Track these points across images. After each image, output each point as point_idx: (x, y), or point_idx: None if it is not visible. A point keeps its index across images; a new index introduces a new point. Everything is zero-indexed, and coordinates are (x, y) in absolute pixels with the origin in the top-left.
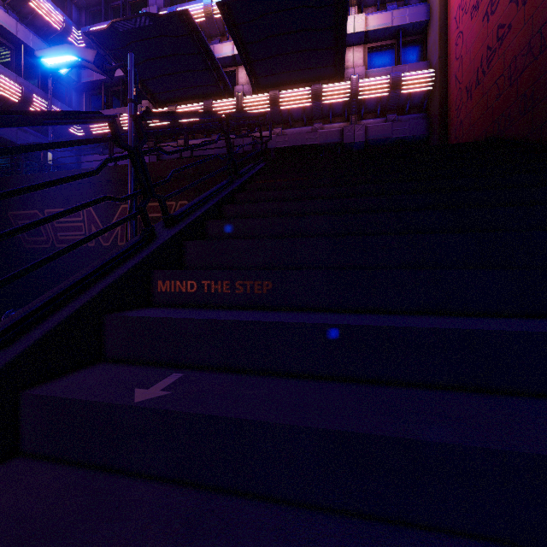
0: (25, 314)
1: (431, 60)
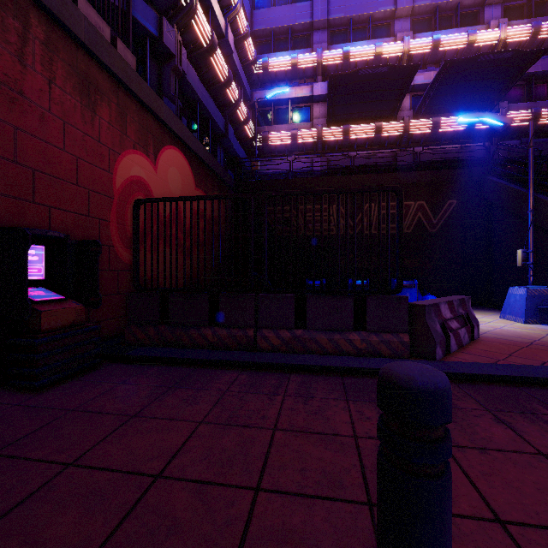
0: None
1: None
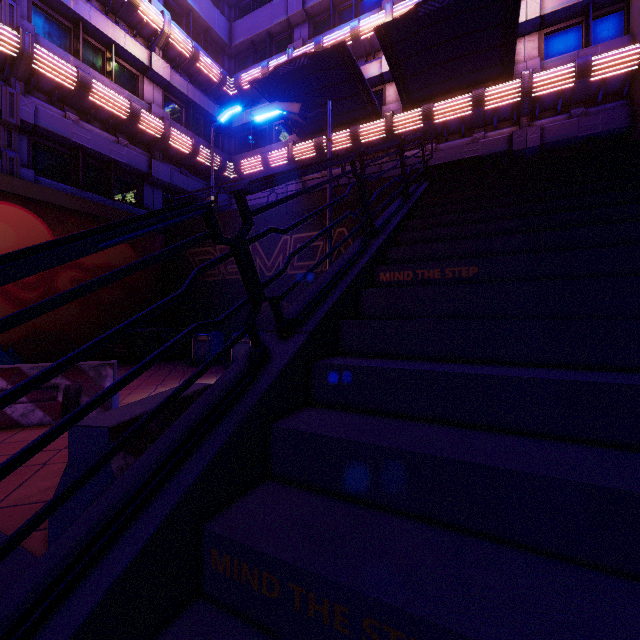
0: (328, 281)
1: (635, 32)
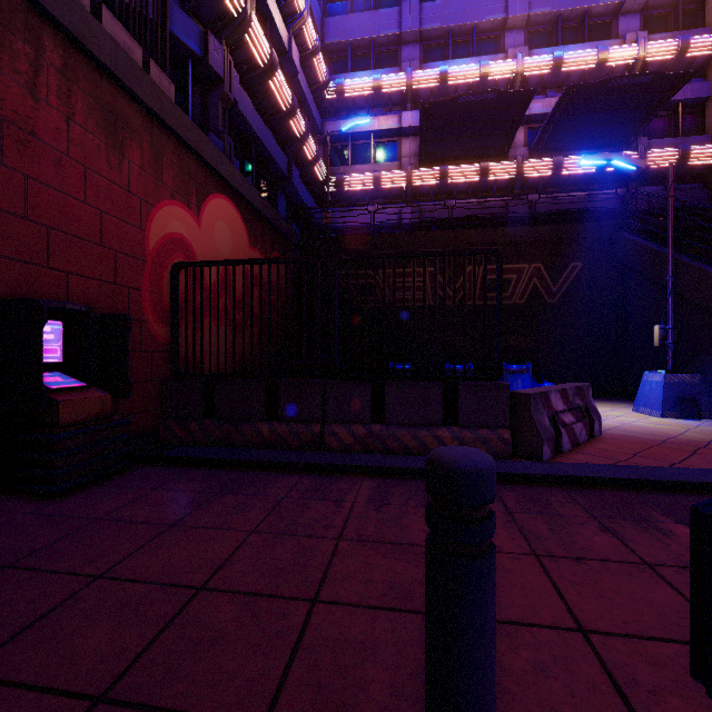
0: None
1: None
